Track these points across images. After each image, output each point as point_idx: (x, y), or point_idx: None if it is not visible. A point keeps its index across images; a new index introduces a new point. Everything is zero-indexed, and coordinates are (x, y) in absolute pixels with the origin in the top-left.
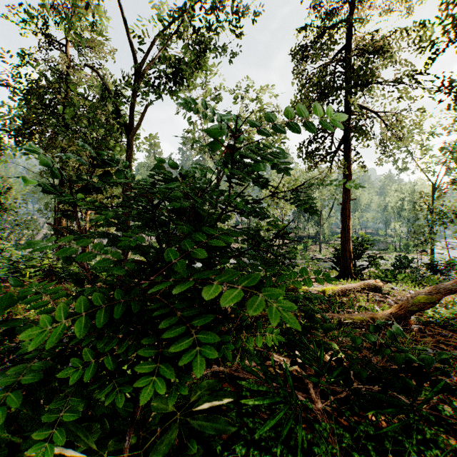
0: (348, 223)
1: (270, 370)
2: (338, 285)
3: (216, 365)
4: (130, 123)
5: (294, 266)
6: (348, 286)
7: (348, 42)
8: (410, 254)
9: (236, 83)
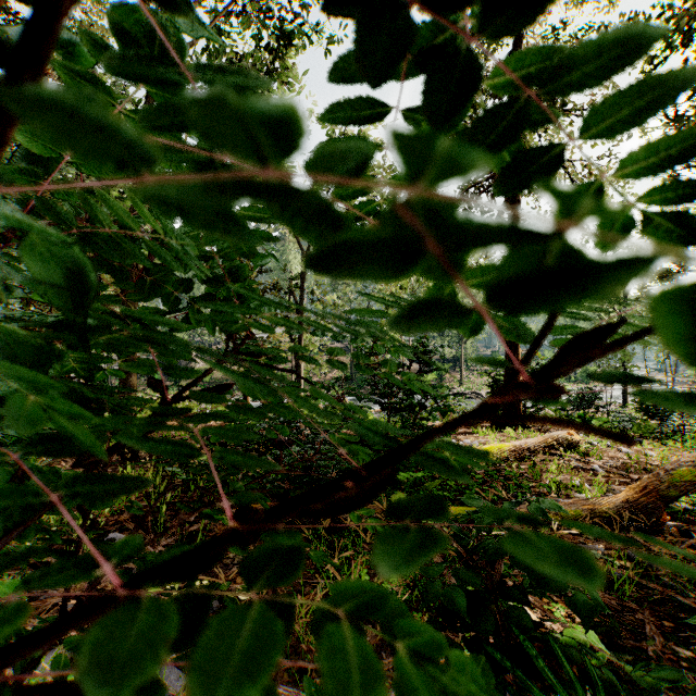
0: None
1: None
2: (505, 441)
3: (281, 686)
4: None
5: (443, 413)
6: (526, 443)
7: (516, 43)
8: (590, 385)
9: None
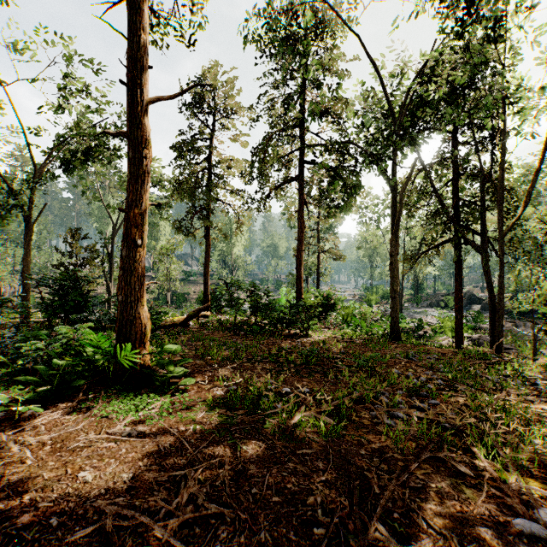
0: (208, 278)
1: None
2: None
3: None
4: (29, 211)
5: None
6: None
7: (209, 155)
8: None
9: None
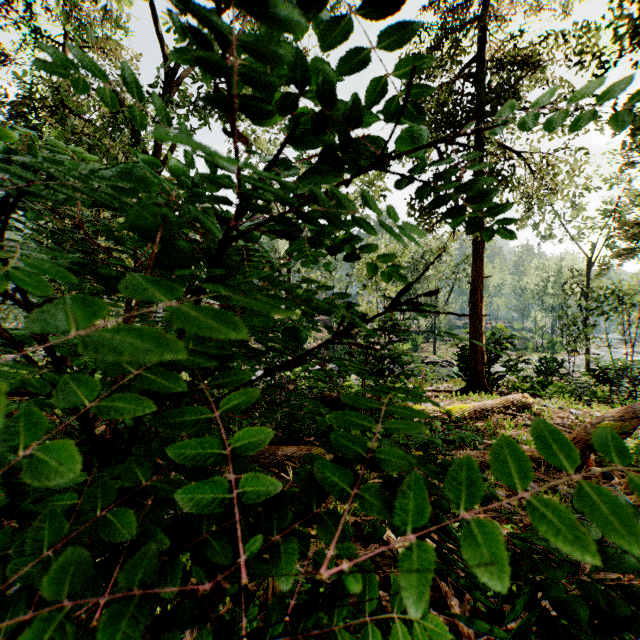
0: (480, 312)
1: (378, 560)
2: (467, 403)
3: None
4: (153, 154)
5: (408, 377)
6: (484, 404)
7: (480, 49)
8: (556, 355)
9: (318, 108)
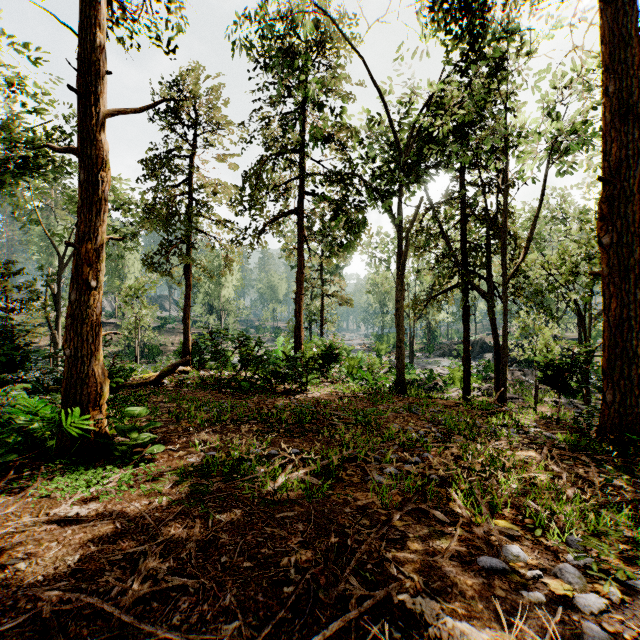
0: (188, 325)
1: None
2: None
3: None
4: None
5: None
6: None
7: (190, 177)
8: None
9: None
